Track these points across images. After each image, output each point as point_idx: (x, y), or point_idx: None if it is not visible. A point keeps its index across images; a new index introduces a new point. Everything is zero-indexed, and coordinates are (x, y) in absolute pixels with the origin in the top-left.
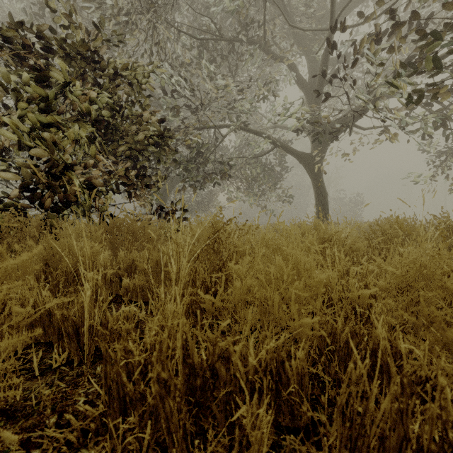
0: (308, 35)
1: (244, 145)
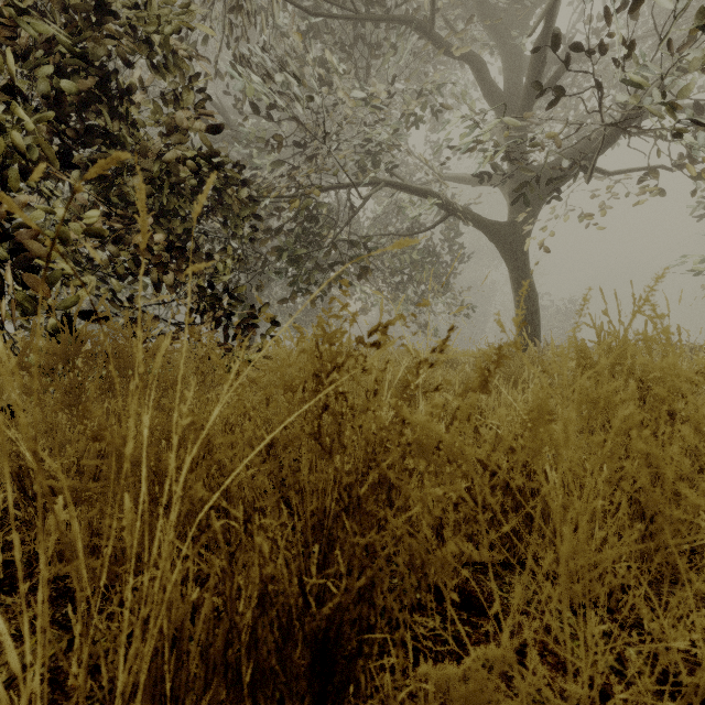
0: (505, 7)
1: (387, 215)
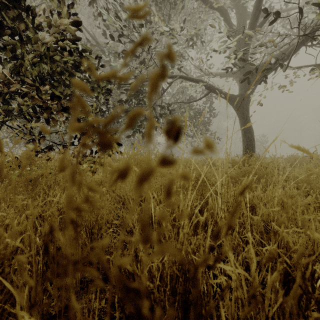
0: None
1: (177, 94)
